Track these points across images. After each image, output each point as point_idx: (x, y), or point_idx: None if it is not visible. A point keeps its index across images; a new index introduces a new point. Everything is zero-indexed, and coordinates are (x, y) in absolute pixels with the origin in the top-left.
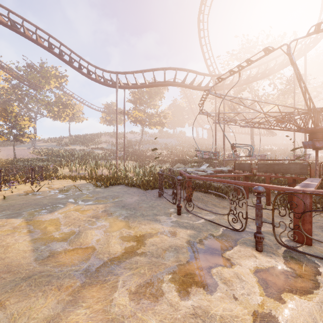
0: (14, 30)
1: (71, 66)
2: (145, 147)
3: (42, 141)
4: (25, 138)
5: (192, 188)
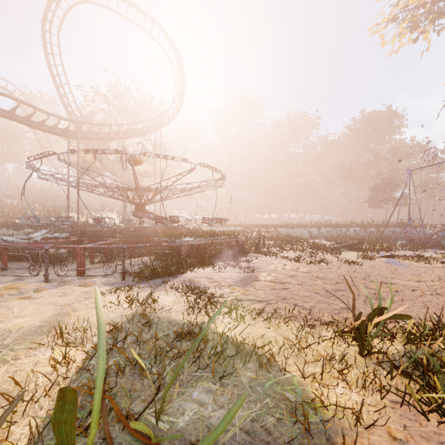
0: None
1: None
2: None
3: None
4: None
5: (17, 259)
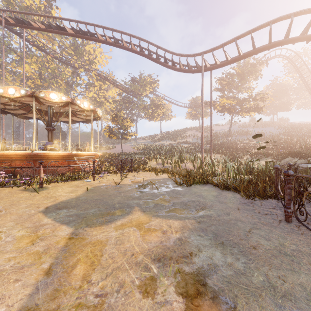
0: (116, 45)
1: (158, 63)
2: (235, 139)
3: (141, 139)
4: (128, 136)
5: None
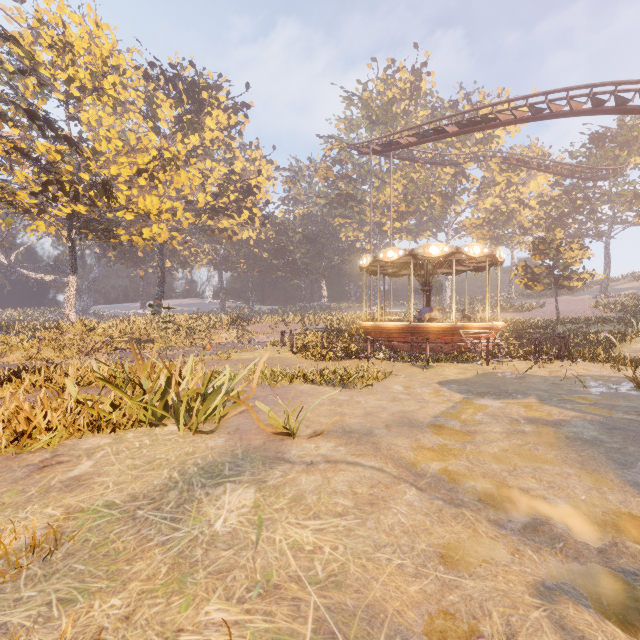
0: (536, 118)
1: None
2: None
3: (628, 279)
4: (574, 281)
5: None
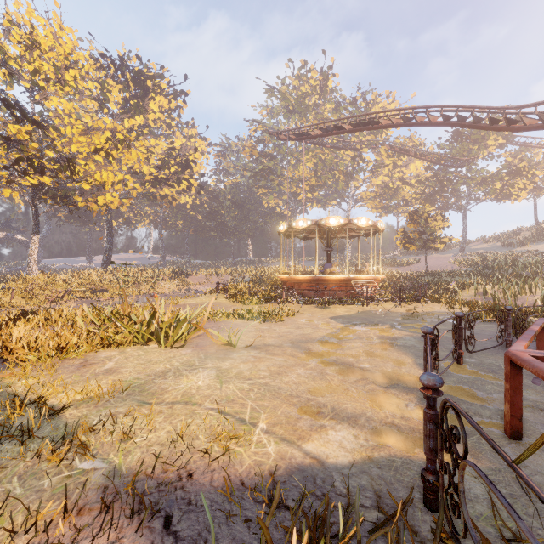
0: (407, 125)
1: (478, 128)
2: None
3: (481, 241)
4: (438, 243)
5: None
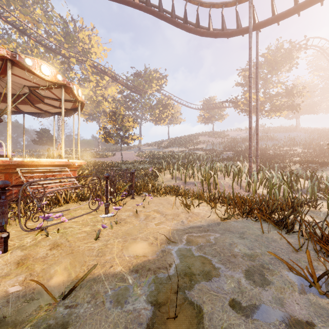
0: None
1: (174, 23)
2: (260, 144)
3: (146, 145)
4: (130, 139)
5: None
